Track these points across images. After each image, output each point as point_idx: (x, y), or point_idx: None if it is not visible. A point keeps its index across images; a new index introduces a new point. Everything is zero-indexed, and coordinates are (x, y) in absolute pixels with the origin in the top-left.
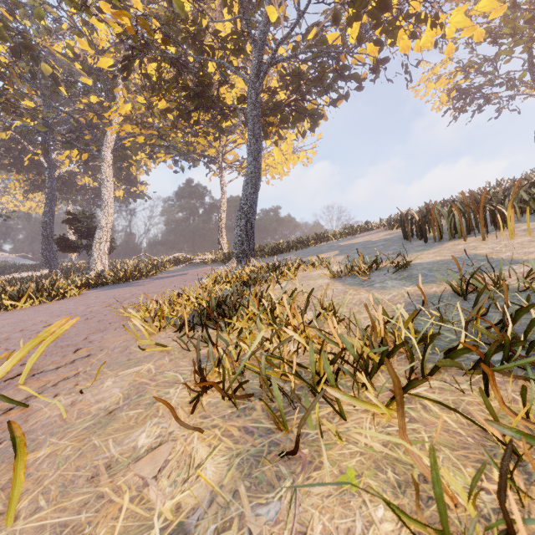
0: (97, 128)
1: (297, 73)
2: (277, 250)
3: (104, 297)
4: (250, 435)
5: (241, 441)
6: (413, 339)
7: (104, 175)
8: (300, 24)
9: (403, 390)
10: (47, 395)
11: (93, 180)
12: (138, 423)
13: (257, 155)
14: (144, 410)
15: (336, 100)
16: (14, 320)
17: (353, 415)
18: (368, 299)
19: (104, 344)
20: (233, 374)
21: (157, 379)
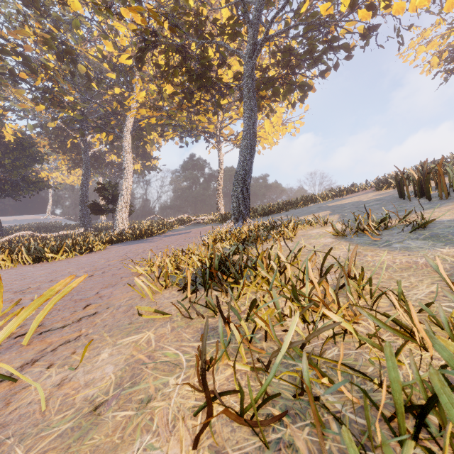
0: (120, 114)
1: (287, 49)
2: (268, 211)
3: (122, 251)
4: None
5: None
6: None
7: (125, 151)
8: (291, 4)
9: None
10: (42, 364)
11: (117, 157)
12: (124, 440)
13: (253, 123)
14: (135, 412)
15: (325, 71)
16: (50, 270)
17: None
18: (395, 262)
19: (111, 301)
20: (252, 369)
21: (156, 356)
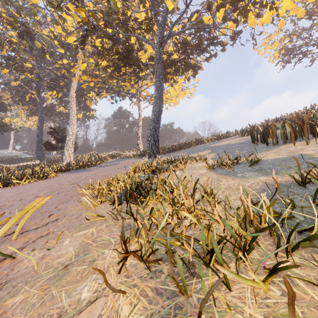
0: (67, 78)
1: (184, 42)
2: (172, 149)
3: (70, 178)
4: (160, 296)
5: (153, 302)
6: (278, 225)
7: (71, 105)
8: (186, 12)
9: (277, 271)
10: (28, 249)
11: (65, 108)
12: (82, 278)
13: (161, 92)
14: (87, 266)
15: (208, 58)
16: (17, 192)
17: (236, 284)
18: (234, 185)
19: (67, 212)
20: (147, 242)
21: (97, 241)
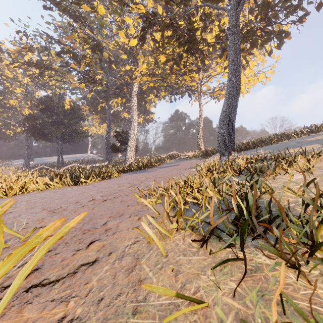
0: (129, 84)
1: (265, 3)
2: (244, 147)
3: (130, 179)
4: None
5: None
6: None
7: (133, 108)
8: None
9: None
10: None
11: (128, 114)
12: None
13: (237, 67)
14: None
15: (304, 16)
16: (80, 192)
17: None
18: None
19: (115, 241)
20: None
21: None
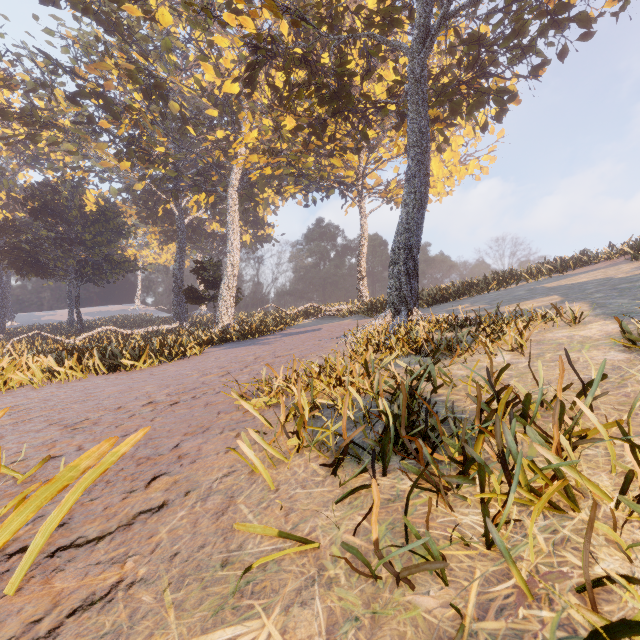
0: (224, 167)
1: (476, 38)
2: (440, 297)
3: (225, 358)
4: None
5: None
6: None
7: (230, 216)
8: None
9: None
10: None
11: (220, 225)
12: None
13: (423, 156)
14: None
15: (540, 66)
16: (123, 387)
17: None
18: None
19: (196, 473)
20: None
21: None
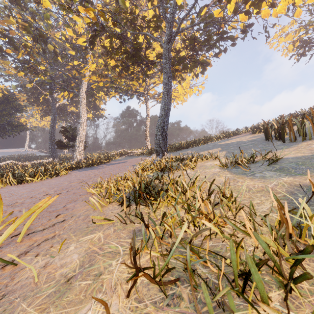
0: (77, 79)
1: (193, 38)
2: (180, 147)
3: (80, 176)
4: None
5: None
6: None
7: (81, 105)
8: (195, 7)
9: None
10: (31, 254)
11: (75, 108)
12: (86, 297)
13: (169, 89)
14: (92, 281)
15: (218, 53)
16: (30, 190)
17: None
18: (254, 187)
19: (74, 212)
20: (161, 255)
21: (104, 248)
